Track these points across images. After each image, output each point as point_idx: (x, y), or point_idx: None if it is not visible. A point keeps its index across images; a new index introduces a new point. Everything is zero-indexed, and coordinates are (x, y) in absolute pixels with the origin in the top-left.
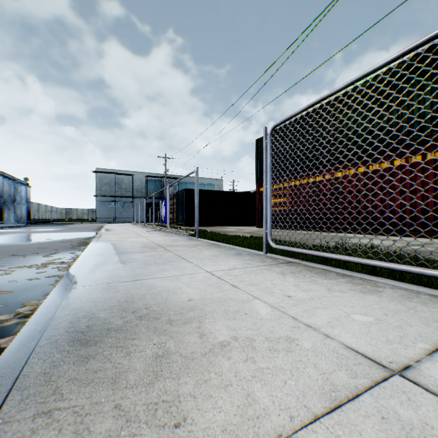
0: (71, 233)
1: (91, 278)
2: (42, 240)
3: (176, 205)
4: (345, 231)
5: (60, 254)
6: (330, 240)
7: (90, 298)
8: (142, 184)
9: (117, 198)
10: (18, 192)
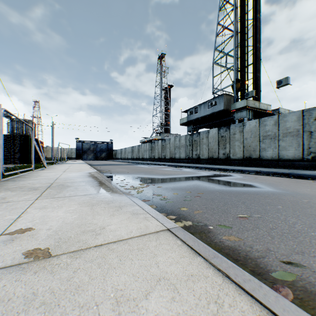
0: None
1: (96, 175)
2: None
3: None
4: None
5: (156, 198)
6: None
7: (93, 173)
8: None
9: None
10: None
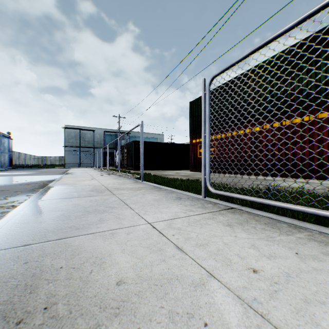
0: (40, 176)
1: (10, 236)
2: (10, 183)
3: (126, 154)
4: (262, 174)
5: (16, 196)
6: (255, 183)
7: None
8: (101, 137)
9: (81, 148)
10: (1, 143)
